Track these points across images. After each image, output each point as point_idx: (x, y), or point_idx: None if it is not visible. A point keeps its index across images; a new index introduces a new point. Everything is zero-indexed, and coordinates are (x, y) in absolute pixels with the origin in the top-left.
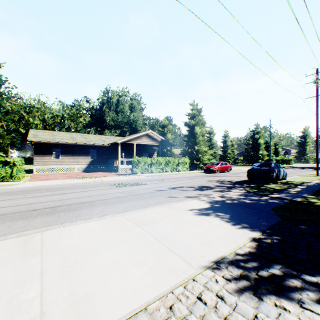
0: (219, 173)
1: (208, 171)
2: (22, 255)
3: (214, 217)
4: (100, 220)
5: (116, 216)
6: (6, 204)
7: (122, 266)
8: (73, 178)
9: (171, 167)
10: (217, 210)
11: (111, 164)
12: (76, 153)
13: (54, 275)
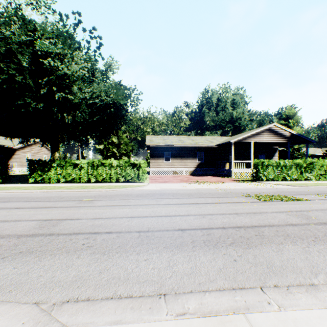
0: None
1: None
2: None
3: None
4: None
5: None
6: (145, 211)
7: None
8: (188, 182)
9: (316, 173)
10: None
11: (220, 168)
12: (184, 156)
13: None
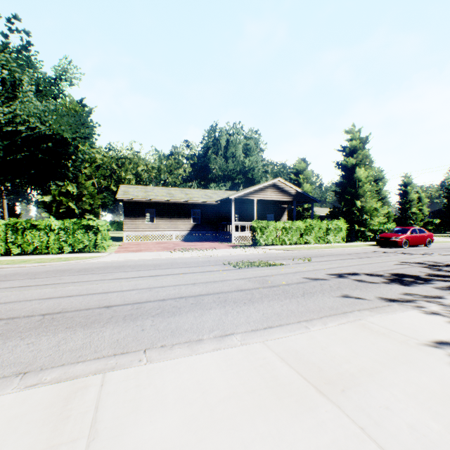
0: (408, 248)
1: (385, 243)
2: None
3: None
4: (220, 352)
5: (252, 343)
6: (75, 290)
7: None
8: (170, 250)
9: (315, 235)
10: None
11: (221, 231)
12: (174, 215)
13: None
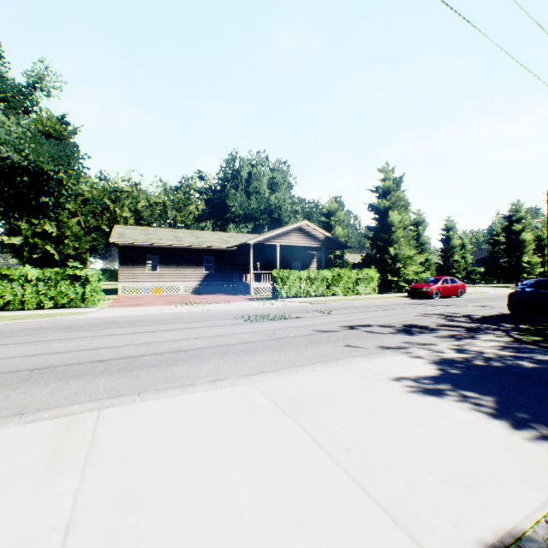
0: (439, 300)
1: (416, 294)
2: (48, 465)
3: (457, 402)
4: (210, 391)
5: (241, 384)
6: (63, 347)
7: (246, 530)
8: (176, 304)
9: (344, 286)
10: (460, 383)
11: (238, 281)
12: (182, 263)
13: (93, 534)
